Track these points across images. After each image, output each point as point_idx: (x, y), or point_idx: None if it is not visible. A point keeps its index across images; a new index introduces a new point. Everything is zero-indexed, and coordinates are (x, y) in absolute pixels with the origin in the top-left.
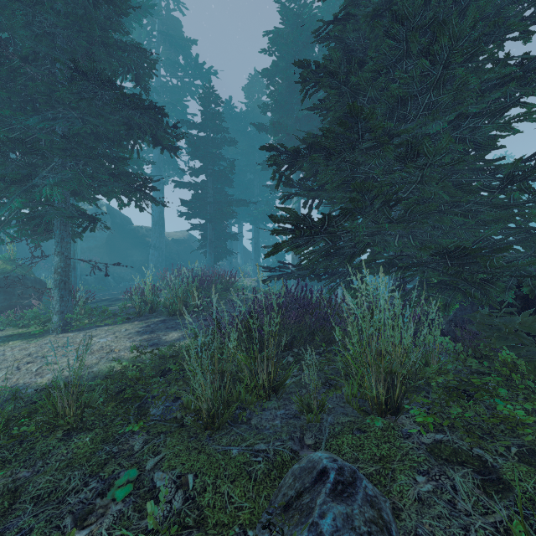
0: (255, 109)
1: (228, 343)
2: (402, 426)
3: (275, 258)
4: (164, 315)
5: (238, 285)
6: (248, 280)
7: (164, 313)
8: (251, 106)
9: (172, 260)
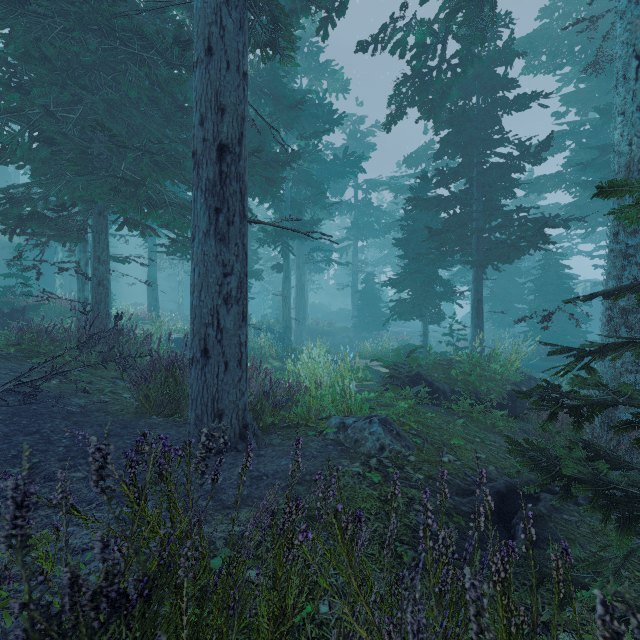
0: None
1: None
2: None
3: None
4: None
5: None
6: None
7: None
8: None
9: None
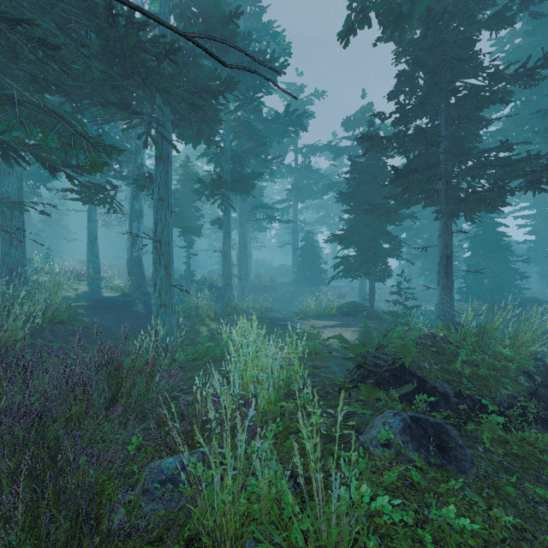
0: None
1: None
2: None
3: None
4: None
5: None
6: None
7: None
8: None
9: None
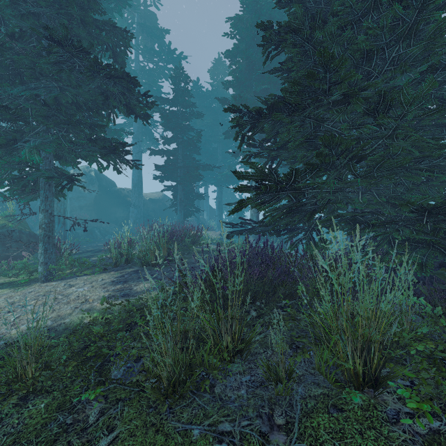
0: (218, 88)
1: (192, 297)
2: (385, 405)
3: (236, 214)
4: (138, 265)
5: (204, 238)
6: (213, 234)
7: (138, 264)
8: (215, 86)
9: (149, 217)
